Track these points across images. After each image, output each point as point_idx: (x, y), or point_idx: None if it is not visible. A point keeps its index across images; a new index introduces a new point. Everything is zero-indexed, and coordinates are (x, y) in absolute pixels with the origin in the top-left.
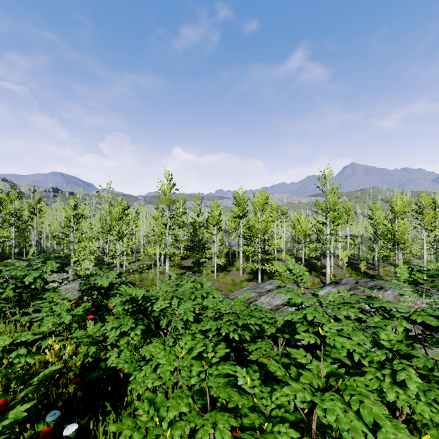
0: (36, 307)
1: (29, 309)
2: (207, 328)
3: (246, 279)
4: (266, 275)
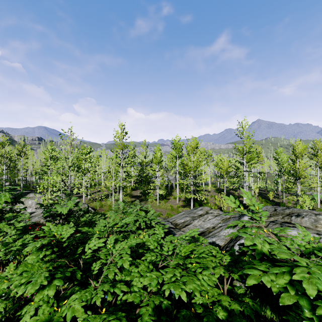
0: None
1: None
2: (145, 283)
3: (181, 205)
4: (196, 202)
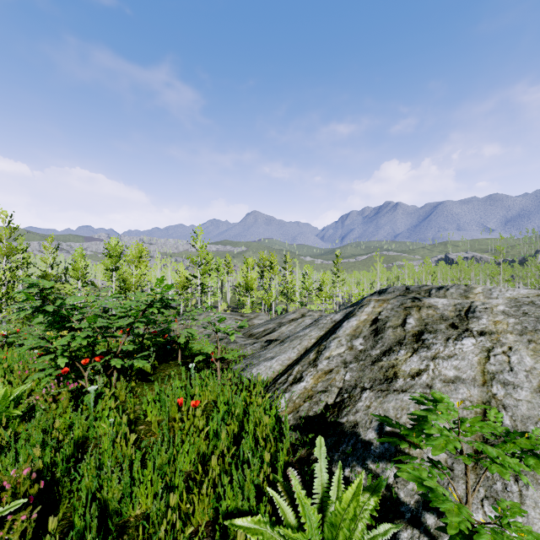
0: None
1: None
2: None
3: None
4: None
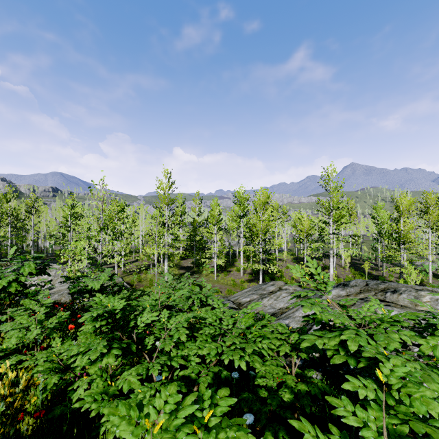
0: (12, 315)
1: (2, 317)
2: (204, 353)
3: (247, 280)
4: (267, 275)
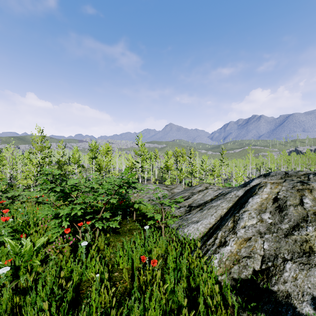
0: None
1: None
2: None
3: None
4: None
